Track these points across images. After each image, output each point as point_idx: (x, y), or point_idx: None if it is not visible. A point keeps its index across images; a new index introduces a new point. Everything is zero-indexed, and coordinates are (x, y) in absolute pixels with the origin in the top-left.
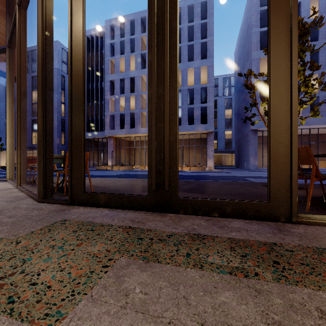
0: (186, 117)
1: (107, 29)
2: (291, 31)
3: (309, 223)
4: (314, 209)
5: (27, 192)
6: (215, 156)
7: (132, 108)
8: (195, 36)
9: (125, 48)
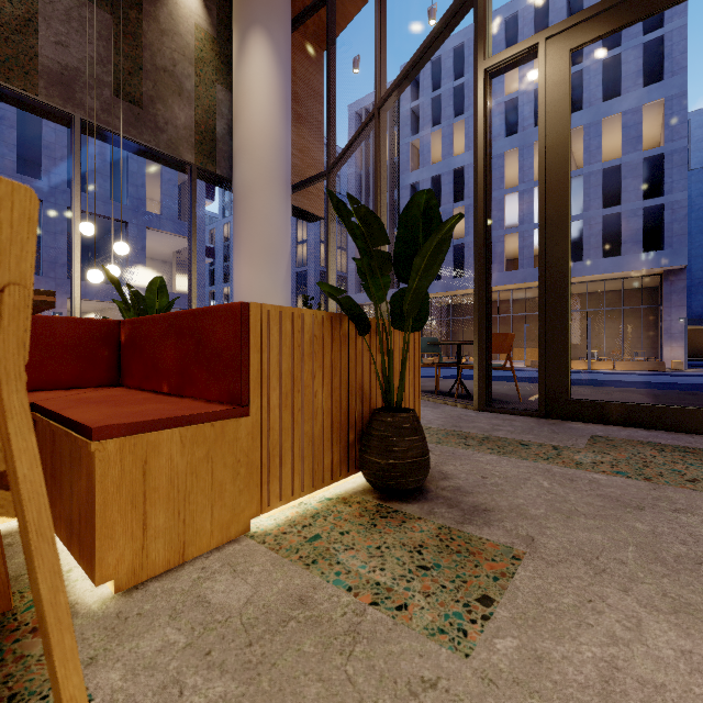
0: (597, 240)
1: None
2: None
3: None
4: None
5: (425, 396)
6: None
7: (454, 234)
8: (625, 33)
9: (441, 111)
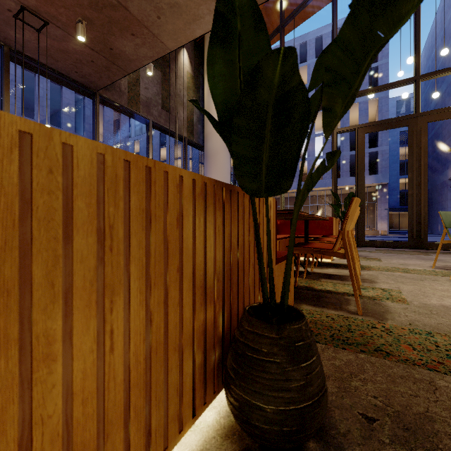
0: (347, 167)
1: None
2: None
3: None
4: None
5: None
6: None
7: None
8: None
9: None
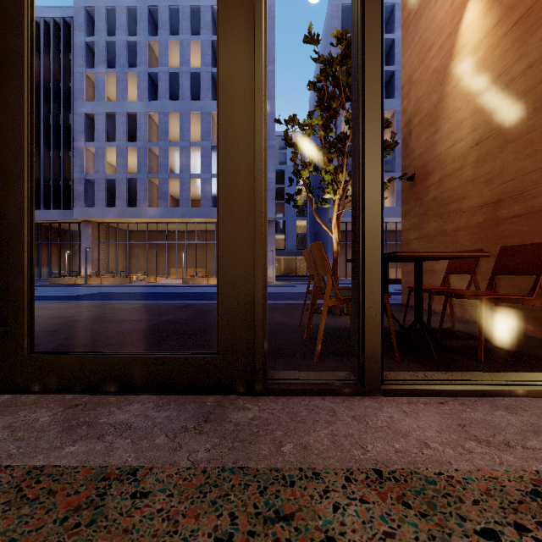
0: None
1: (79, 13)
2: (255, 5)
3: (284, 392)
4: (333, 353)
5: None
6: (283, 260)
7: (134, 170)
8: None
9: (116, 57)
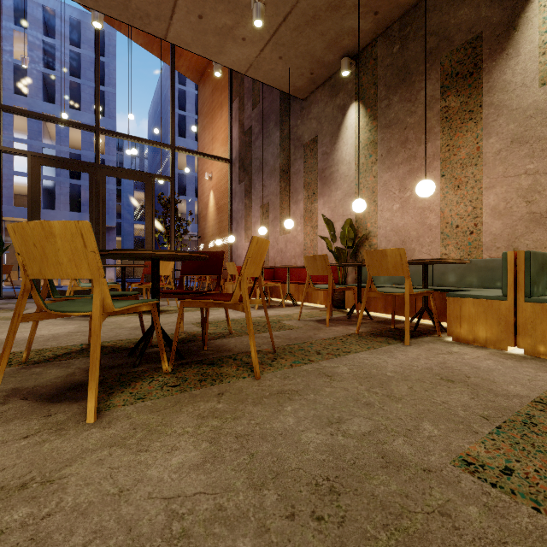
0: (66, 199)
1: None
2: (153, 228)
3: None
4: None
5: None
6: (118, 262)
7: None
8: (84, 74)
9: None
